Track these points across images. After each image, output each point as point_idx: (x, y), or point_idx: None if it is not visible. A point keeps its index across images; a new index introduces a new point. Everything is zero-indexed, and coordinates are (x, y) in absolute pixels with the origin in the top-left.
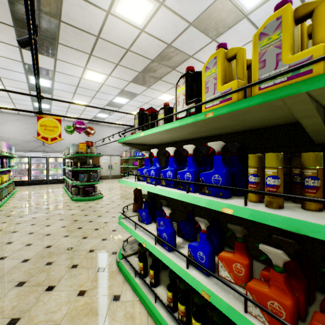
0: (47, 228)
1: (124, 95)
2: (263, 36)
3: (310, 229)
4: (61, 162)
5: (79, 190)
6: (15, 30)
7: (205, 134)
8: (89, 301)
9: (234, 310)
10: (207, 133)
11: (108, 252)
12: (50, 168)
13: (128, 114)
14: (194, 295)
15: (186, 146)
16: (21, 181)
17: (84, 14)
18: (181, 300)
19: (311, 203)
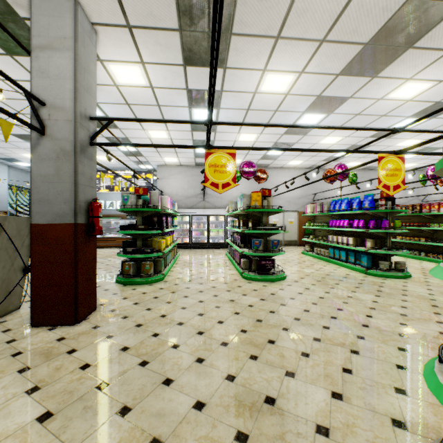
0: (220, 327)
1: (319, 108)
2: None
3: None
4: (222, 221)
5: (250, 263)
6: (180, 36)
7: None
8: None
9: None
10: None
11: None
12: (210, 229)
13: (342, 129)
14: None
15: None
16: (183, 243)
17: None
18: None
19: None
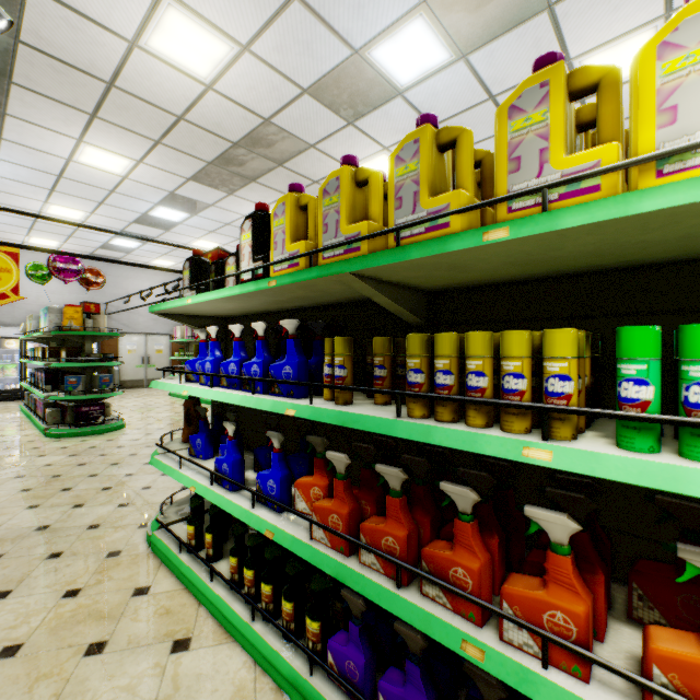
0: None
1: (177, 205)
2: (326, 194)
3: (353, 420)
4: (15, 349)
5: (65, 413)
6: None
7: (294, 304)
8: (87, 602)
9: (299, 540)
10: (297, 303)
11: (131, 525)
12: None
13: (182, 248)
14: (265, 549)
15: (255, 324)
16: None
17: (76, 37)
18: (248, 564)
19: (378, 397)
